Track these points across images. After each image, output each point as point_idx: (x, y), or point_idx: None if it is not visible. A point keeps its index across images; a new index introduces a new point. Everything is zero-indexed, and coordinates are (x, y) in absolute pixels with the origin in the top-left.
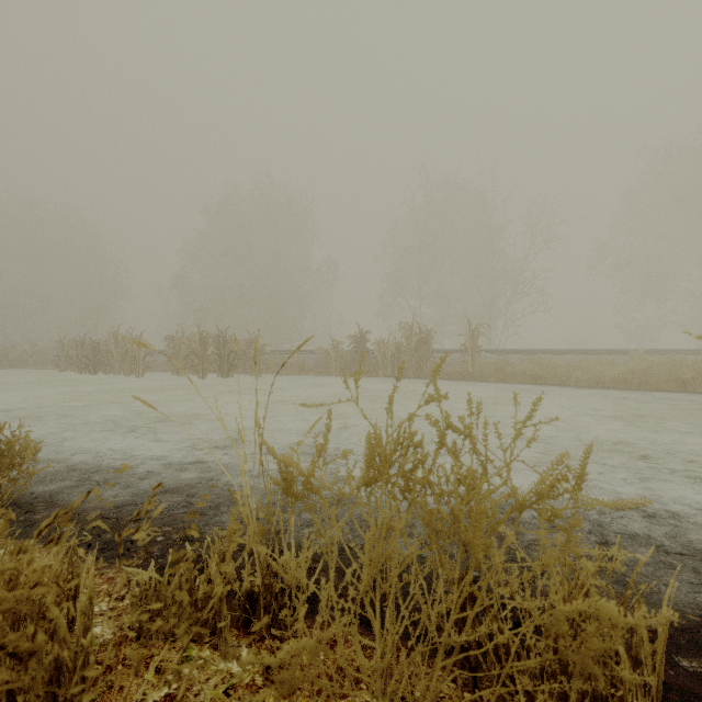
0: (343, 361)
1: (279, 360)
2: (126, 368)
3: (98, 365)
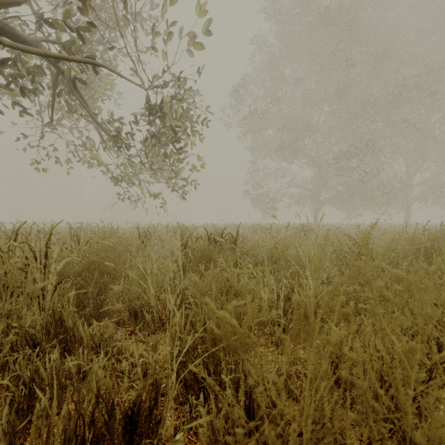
0: None
1: None
2: None
3: None
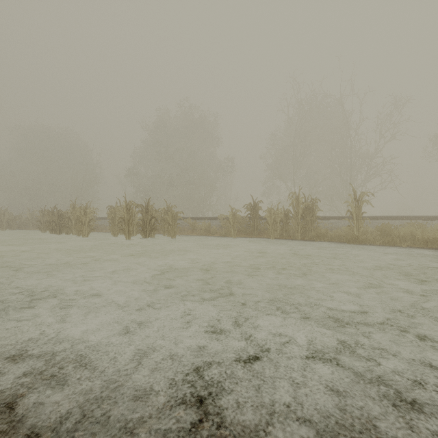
0: (240, 225)
1: (190, 224)
2: (78, 229)
3: (61, 228)
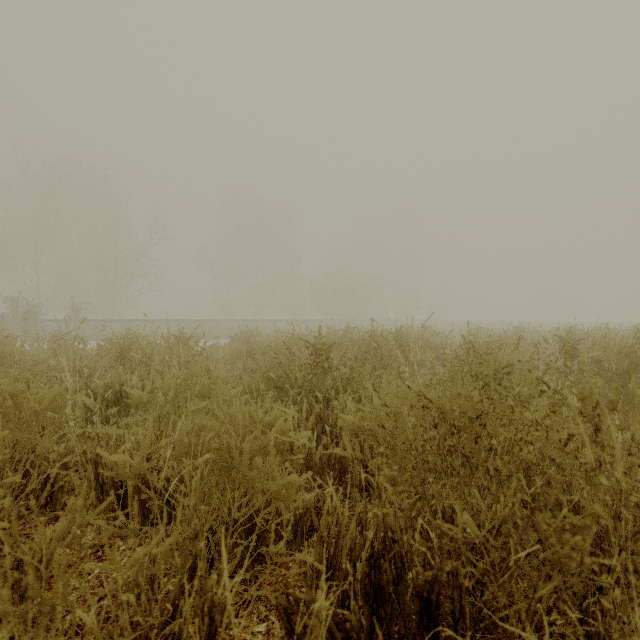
0: None
1: None
2: None
3: None
